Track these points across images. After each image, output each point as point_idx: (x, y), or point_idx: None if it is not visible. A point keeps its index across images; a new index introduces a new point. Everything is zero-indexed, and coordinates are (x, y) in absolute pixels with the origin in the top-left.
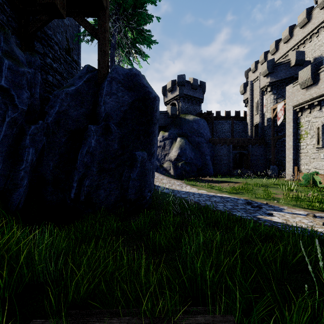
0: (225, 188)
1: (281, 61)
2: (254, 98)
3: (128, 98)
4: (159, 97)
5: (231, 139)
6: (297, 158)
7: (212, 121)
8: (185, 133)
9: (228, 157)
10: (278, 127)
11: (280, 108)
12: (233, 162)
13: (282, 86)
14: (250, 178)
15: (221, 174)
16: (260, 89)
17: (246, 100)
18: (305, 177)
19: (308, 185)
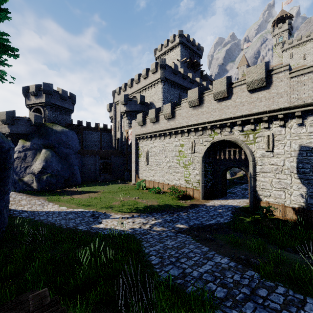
0: (85, 200)
1: (132, 98)
2: (117, 118)
3: None
4: (13, 147)
5: (97, 151)
6: (138, 169)
7: (82, 133)
8: (51, 144)
9: (95, 166)
10: (131, 143)
11: (130, 133)
12: (99, 170)
13: (133, 115)
14: (109, 185)
15: (89, 181)
16: (120, 113)
17: (112, 117)
18: (138, 184)
19: (139, 188)
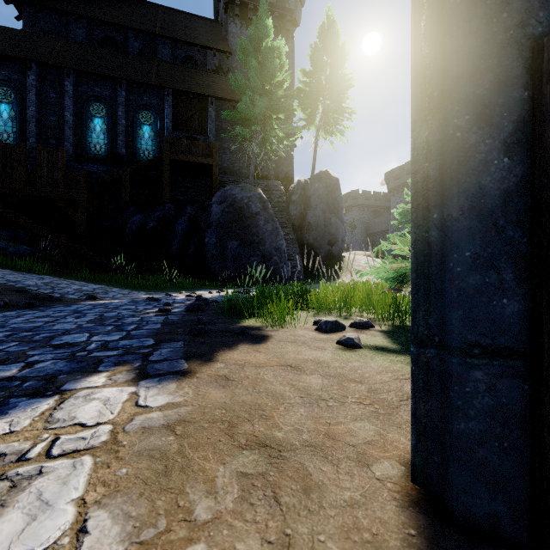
0: None
1: None
2: None
3: (219, 210)
4: (249, 196)
5: None
6: None
7: None
8: None
9: None
10: None
11: None
12: None
13: None
14: None
15: None
16: None
17: None
18: None
19: None
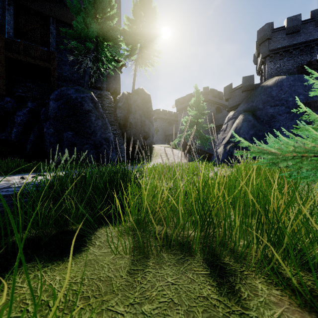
0: None
1: None
2: None
3: (55, 105)
4: (82, 96)
5: None
6: None
7: None
8: (254, 106)
9: None
10: None
11: None
12: None
13: None
14: None
15: None
16: None
17: None
18: None
19: None
